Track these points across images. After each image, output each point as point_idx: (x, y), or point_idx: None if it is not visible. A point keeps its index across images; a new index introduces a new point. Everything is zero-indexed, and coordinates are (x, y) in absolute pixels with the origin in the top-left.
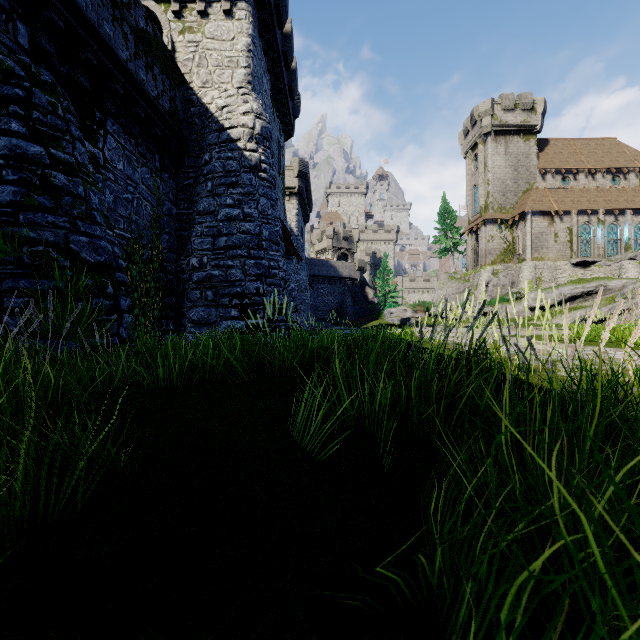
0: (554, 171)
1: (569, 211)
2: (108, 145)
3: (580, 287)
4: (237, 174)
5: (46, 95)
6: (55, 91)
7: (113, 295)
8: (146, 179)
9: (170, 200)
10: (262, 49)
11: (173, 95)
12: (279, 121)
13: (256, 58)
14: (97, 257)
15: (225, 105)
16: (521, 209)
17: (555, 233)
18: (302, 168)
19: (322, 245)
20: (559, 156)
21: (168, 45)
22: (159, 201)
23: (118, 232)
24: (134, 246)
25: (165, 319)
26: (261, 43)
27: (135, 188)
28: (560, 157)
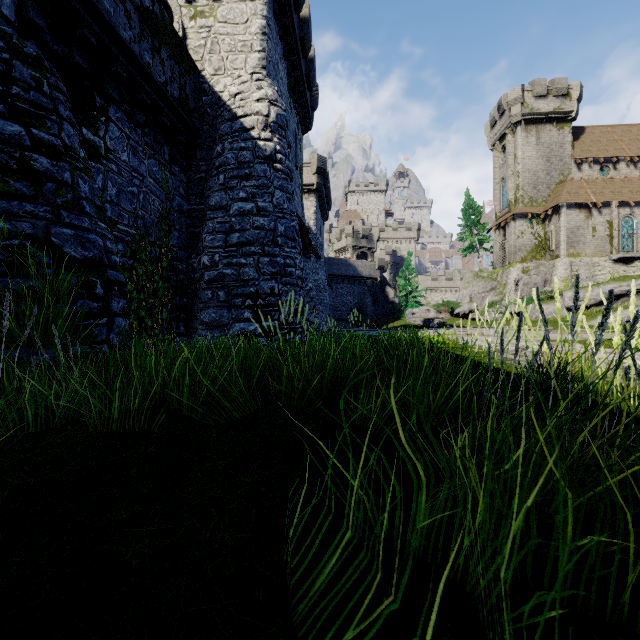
0: (591, 160)
1: (609, 203)
2: (110, 134)
3: (625, 285)
4: (250, 165)
5: (29, 69)
6: (41, 66)
7: (103, 296)
8: (154, 172)
9: (181, 195)
10: (278, 33)
11: (183, 82)
12: (296, 113)
13: (271, 41)
14: (84, 252)
15: (238, 92)
16: (554, 202)
17: (593, 227)
18: (321, 164)
19: (341, 244)
20: (597, 144)
21: (179, 31)
22: (168, 196)
23: (122, 228)
24: (140, 243)
25: (175, 321)
26: (277, 27)
27: (141, 181)
28: (598, 145)
